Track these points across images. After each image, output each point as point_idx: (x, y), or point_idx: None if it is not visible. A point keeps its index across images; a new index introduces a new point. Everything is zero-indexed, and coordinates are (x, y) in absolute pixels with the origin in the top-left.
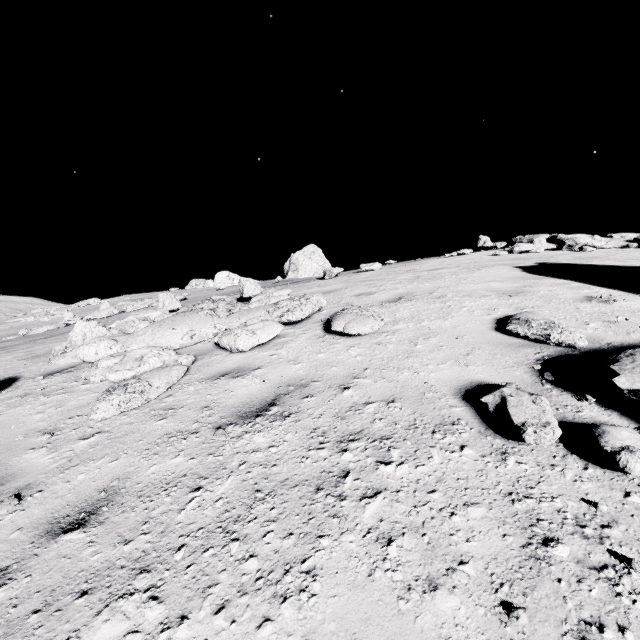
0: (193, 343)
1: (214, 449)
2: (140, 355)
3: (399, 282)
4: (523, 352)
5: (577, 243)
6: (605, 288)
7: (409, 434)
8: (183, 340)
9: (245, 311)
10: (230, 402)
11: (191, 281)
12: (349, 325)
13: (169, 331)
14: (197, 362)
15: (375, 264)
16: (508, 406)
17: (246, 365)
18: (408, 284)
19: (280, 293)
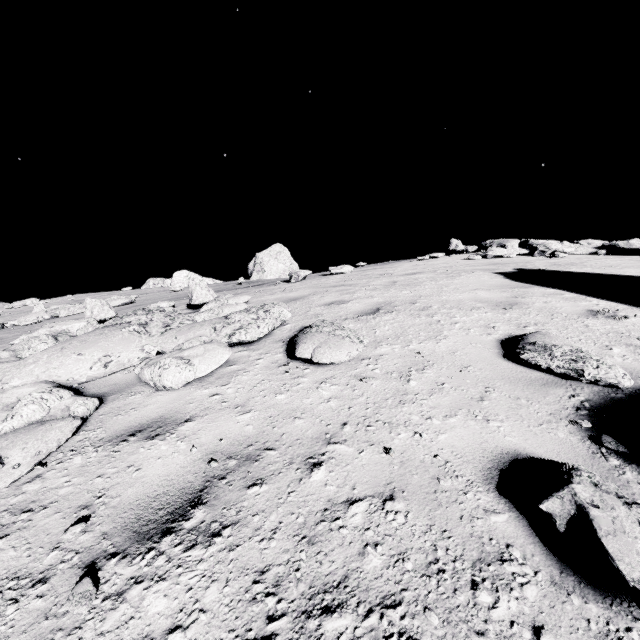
0: (109, 373)
1: (59, 638)
2: (16, 398)
3: (374, 288)
4: (553, 394)
5: (549, 249)
6: (603, 300)
7: (431, 591)
8: (92, 370)
9: (185, 327)
10: (128, 495)
11: (148, 280)
12: (319, 350)
13: (72, 358)
14: (104, 406)
15: (346, 266)
16: (599, 532)
17: (173, 413)
18: (385, 291)
19: (237, 300)
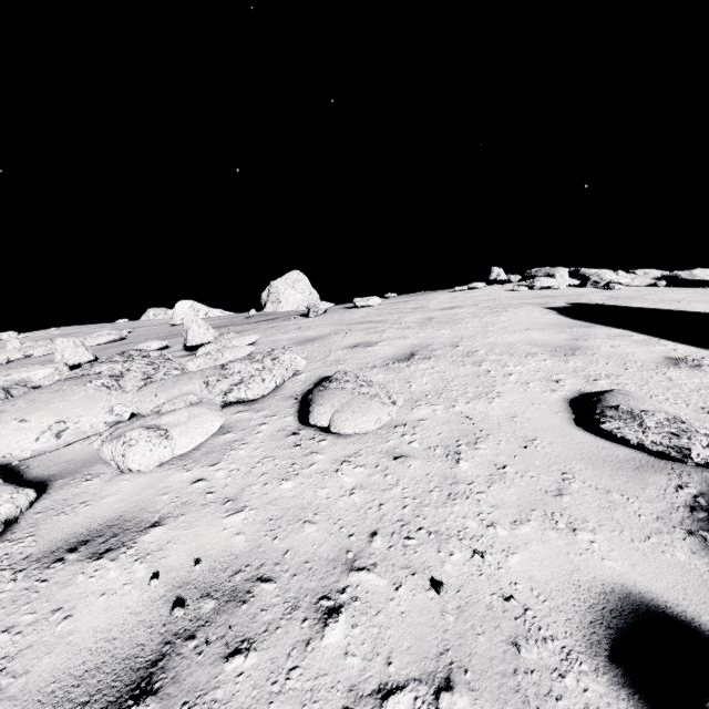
0: (63, 444)
1: None
2: None
3: (407, 326)
4: (653, 485)
5: (603, 279)
6: (680, 344)
7: None
8: (39, 442)
9: (169, 380)
10: (40, 672)
11: (148, 310)
12: (340, 416)
13: (12, 425)
14: (46, 498)
15: (373, 298)
16: None
17: (136, 512)
18: (420, 330)
19: (242, 341)
